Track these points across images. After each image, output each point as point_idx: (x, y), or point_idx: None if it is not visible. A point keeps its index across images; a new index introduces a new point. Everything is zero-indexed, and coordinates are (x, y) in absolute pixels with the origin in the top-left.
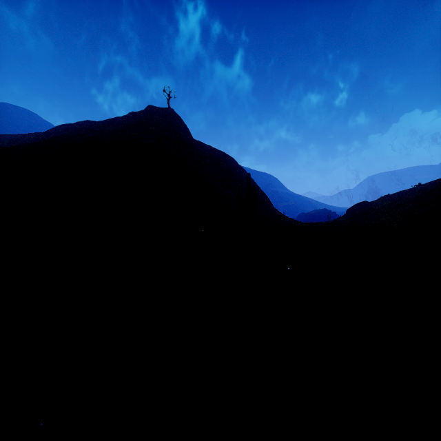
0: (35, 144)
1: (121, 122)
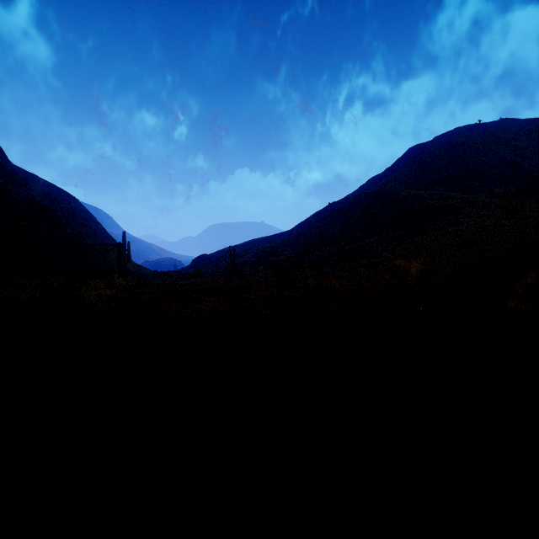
0: None
1: None
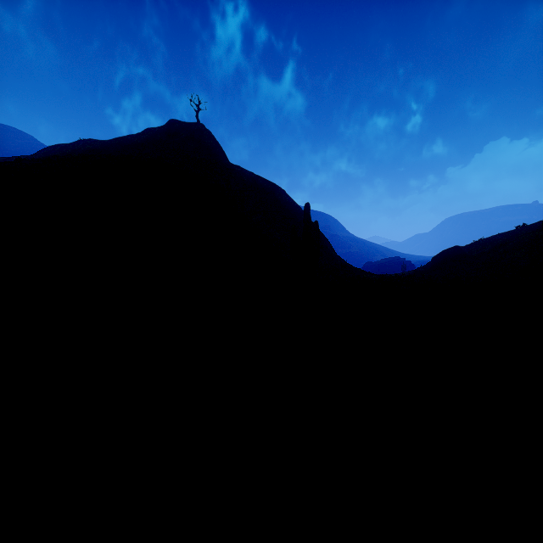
0: (1, 163)
1: (133, 141)
